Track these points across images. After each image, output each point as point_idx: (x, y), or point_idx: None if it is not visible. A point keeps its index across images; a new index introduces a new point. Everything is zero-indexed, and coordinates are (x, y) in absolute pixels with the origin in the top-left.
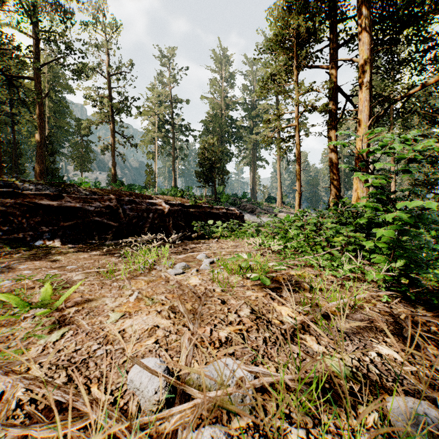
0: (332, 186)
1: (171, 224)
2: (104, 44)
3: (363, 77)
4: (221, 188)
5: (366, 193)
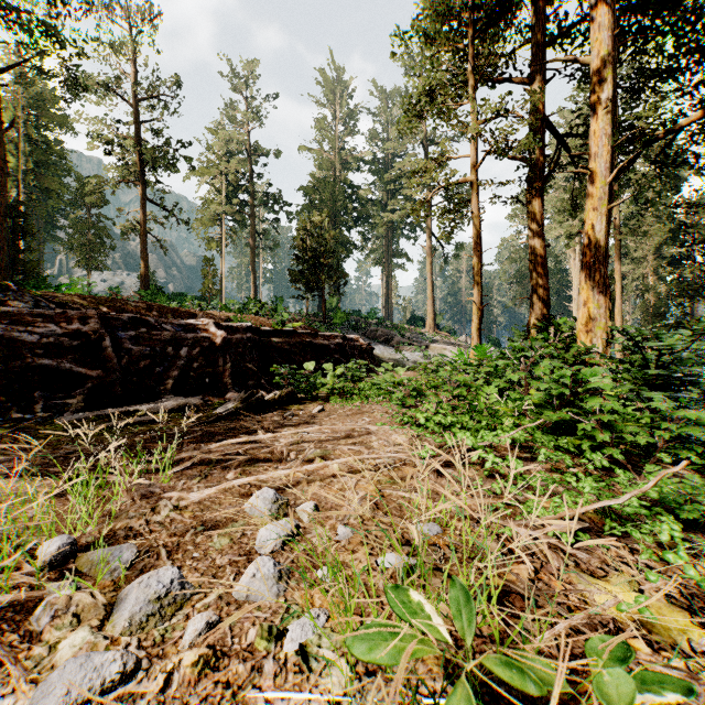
0: (535, 296)
1: (229, 370)
2: (126, 43)
3: (601, 90)
4: (335, 302)
5: (605, 309)
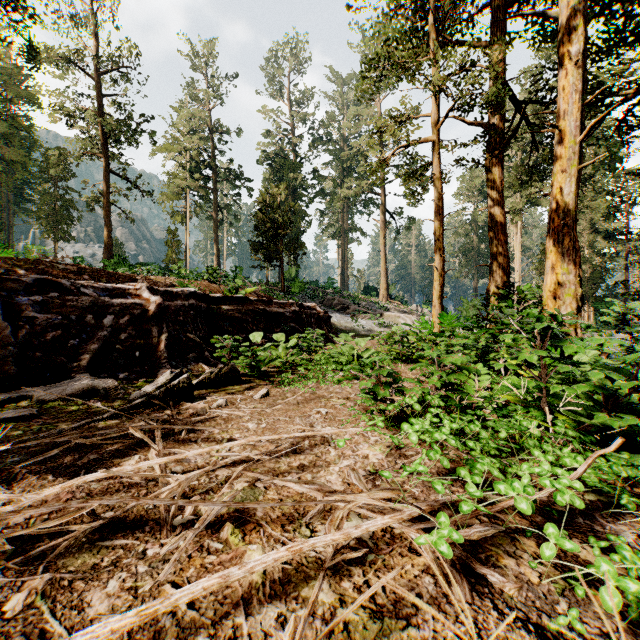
0: (494, 263)
1: (165, 341)
2: (88, 18)
3: (570, 44)
4: (294, 272)
5: (575, 275)
